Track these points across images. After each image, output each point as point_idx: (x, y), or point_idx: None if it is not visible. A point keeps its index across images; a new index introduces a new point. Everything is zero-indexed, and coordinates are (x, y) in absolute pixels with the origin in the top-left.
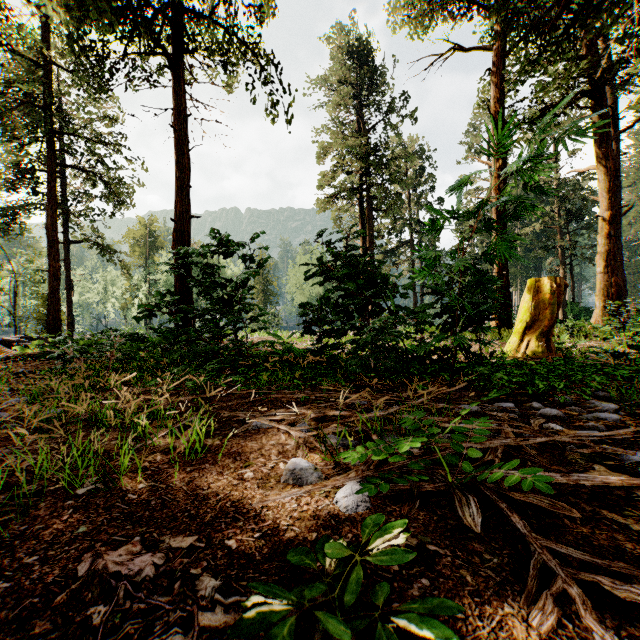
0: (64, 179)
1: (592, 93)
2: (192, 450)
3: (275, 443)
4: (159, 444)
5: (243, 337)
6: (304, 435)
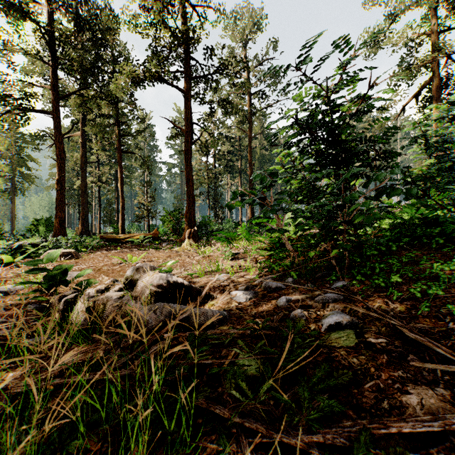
0: None
1: None
2: None
3: None
4: None
5: None
6: None
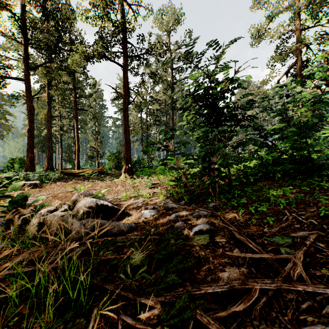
0: None
1: None
2: None
3: None
4: None
5: None
6: None
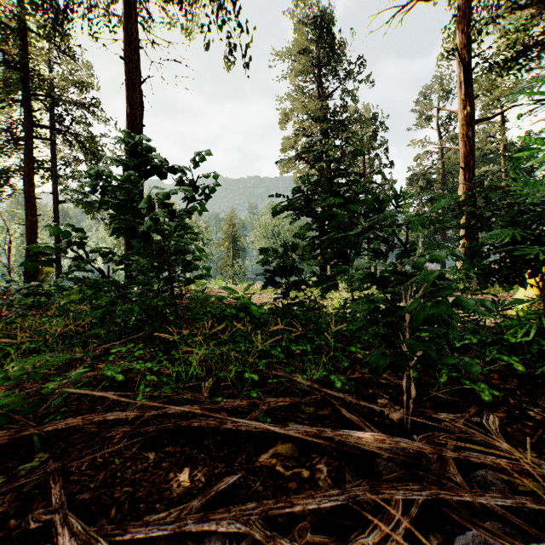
0: (53, 145)
1: None
2: None
3: None
4: None
5: (211, 288)
6: None
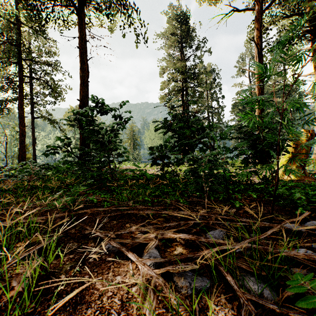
0: (31, 86)
1: (313, 31)
2: (29, 291)
3: (120, 282)
4: (4, 276)
5: (121, 166)
6: (152, 273)
